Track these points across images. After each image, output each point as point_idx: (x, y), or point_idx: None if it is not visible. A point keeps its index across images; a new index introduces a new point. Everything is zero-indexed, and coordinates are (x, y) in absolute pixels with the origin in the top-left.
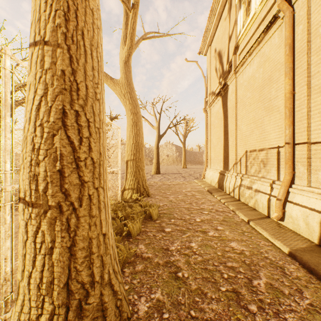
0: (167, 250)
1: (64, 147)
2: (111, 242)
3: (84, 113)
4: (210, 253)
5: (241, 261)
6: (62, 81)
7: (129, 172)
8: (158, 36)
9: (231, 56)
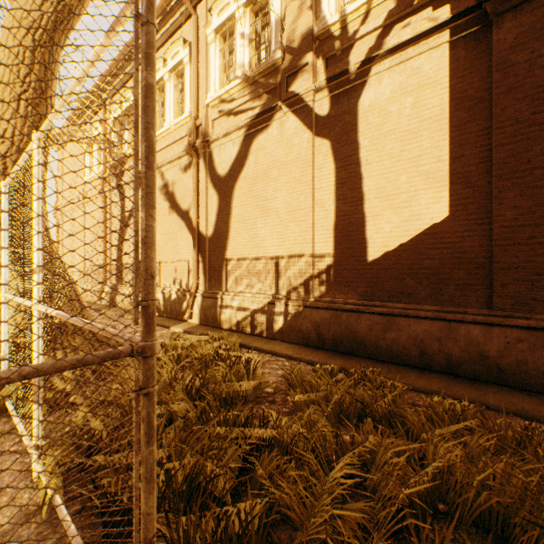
0: None
1: None
2: None
3: None
4: None
5: None
6: None
7: None
8: None
9: (82, 187)
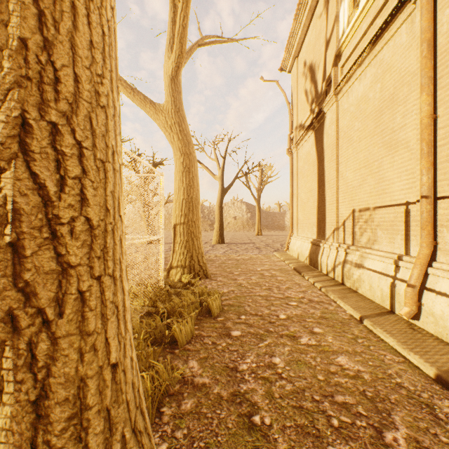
0: (235, 370)
1: (23, 195)
2: (131, 376)
3: (70, 129)
4: (305, 377)
5: (359, 392)
6: (21, 60)
7: (178, 242)
8: (221, 41)
9: (330, 69)
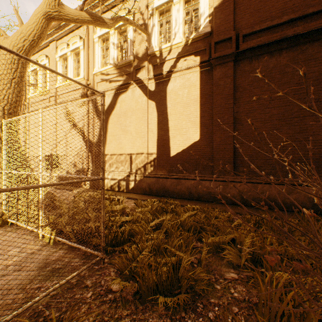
0: None
1: None
2: None
3: None
4: None
5: None
6: None
7: None
8: None
9: None
